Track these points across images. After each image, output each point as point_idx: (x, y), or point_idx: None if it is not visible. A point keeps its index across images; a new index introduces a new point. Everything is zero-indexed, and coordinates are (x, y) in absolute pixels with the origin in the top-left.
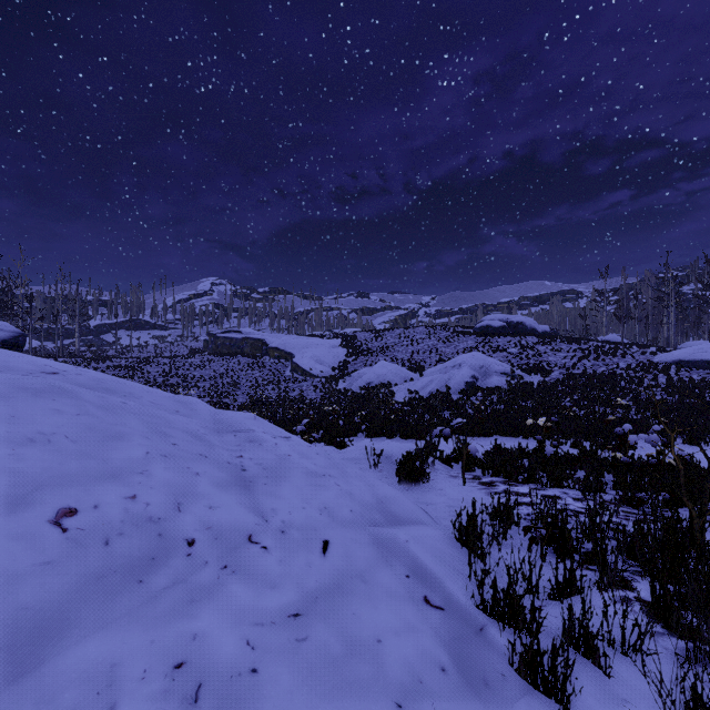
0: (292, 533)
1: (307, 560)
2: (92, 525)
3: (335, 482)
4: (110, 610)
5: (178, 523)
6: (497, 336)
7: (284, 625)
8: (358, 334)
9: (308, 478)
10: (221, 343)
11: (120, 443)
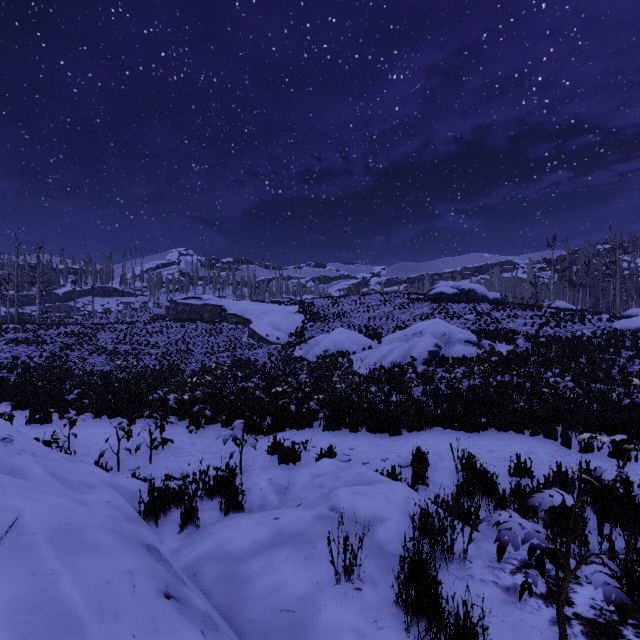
0: None
1: None
2: None
3: None
4: None
5: None
6: (451, 303)
7: None
8: (315, 301)
9: None
10: (181, 309)
11: None
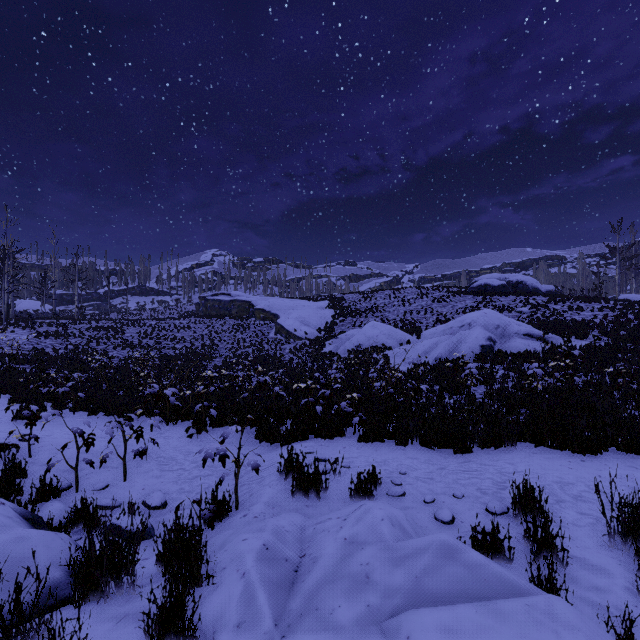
0: None
1: None
2: None
3: None
4: None
5: None
6: (498, 295)
7: None
8: (346, 296)
9: None
10: (210, 305)
11: None
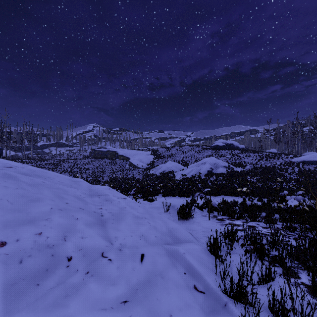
0: (125, 250)
1: (132, 266)
2: (14, 251)
3: (147, 221)
4: (16, 305)
5: (63, 247)
6: (221, 150)
7: (118, 309)
8: (159, 149)
9: (134, 219)
10: (97, 153)
11: (37, 203)
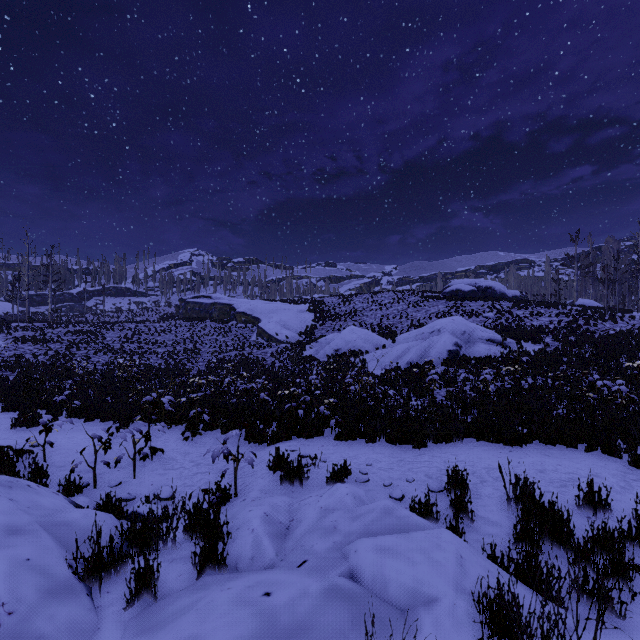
0: None
1: None
2: None
3: None
4: None
5: None
6: (468, 300)
7: None
8: (326, 299)
9: None
10: (191, 308)
11: None
